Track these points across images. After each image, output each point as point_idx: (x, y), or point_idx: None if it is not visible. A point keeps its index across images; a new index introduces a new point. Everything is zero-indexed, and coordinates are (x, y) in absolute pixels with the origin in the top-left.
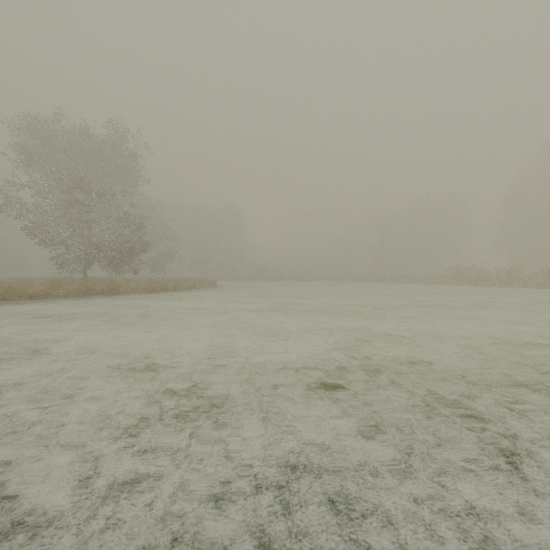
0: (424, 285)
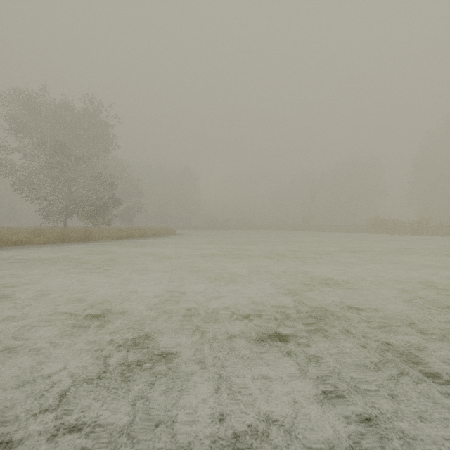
0: (348, 233)
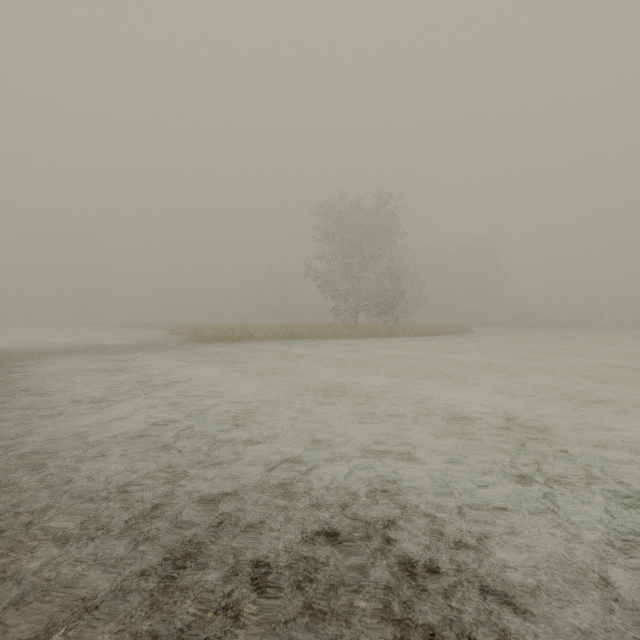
0: None
